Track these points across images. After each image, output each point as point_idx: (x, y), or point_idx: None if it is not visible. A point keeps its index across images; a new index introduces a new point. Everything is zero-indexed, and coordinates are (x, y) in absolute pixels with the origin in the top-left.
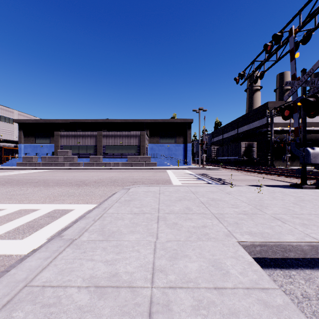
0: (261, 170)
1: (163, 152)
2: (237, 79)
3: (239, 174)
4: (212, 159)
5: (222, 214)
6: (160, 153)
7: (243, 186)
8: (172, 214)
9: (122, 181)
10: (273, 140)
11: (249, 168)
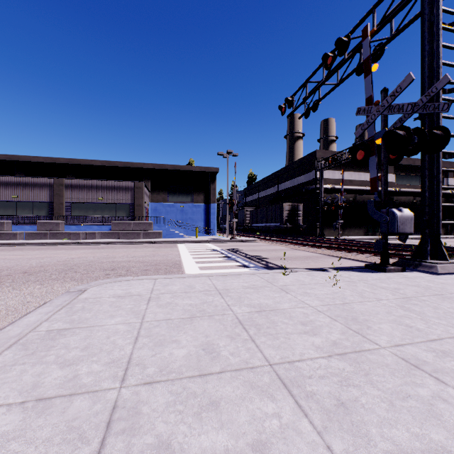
0: (312, 241)
1: (173, 215)
2: (282, 107)
3: (284, 248)
4: (245, 226)
5: (293, 362)
6: (168, 217)
7: (301, 271)
8: (162, 386)
9: (88, 268)
10: (323, 201)
11: (295, 239)
